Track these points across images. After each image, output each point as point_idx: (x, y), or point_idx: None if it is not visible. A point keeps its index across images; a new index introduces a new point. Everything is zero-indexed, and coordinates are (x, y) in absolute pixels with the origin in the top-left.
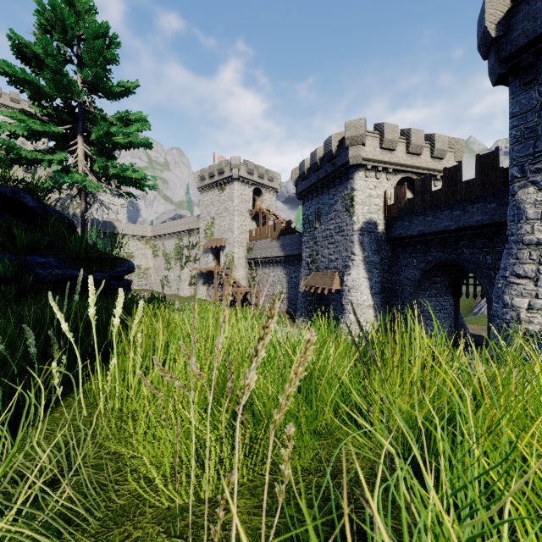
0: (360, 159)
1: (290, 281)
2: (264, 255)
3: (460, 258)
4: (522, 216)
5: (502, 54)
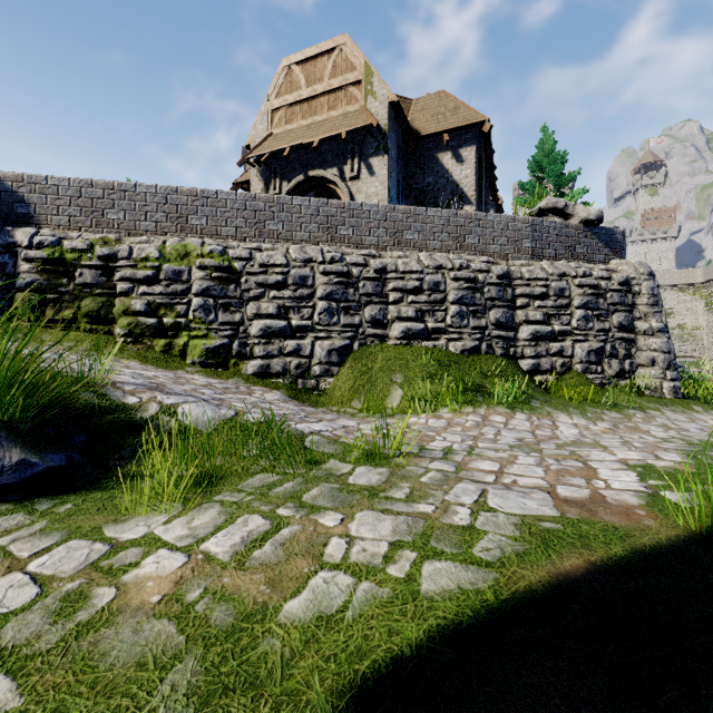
0: None
1: None
2: None
3: None
4: None
5: None
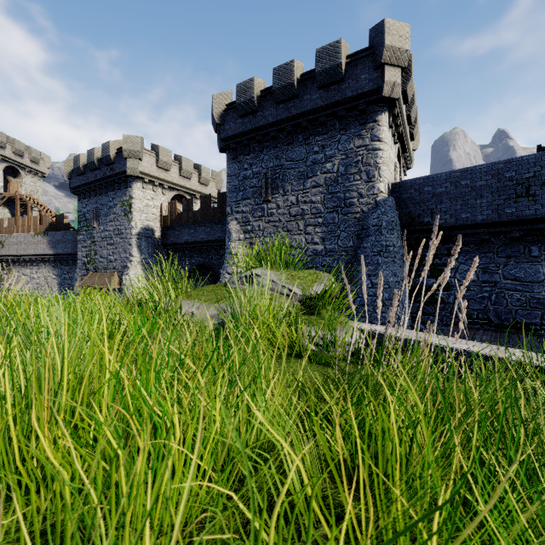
0: (137, 172)
1: (62, 283)
2: (24, 252)
3: (211, 262)
4: (231, 237)
5: (222, 136)
